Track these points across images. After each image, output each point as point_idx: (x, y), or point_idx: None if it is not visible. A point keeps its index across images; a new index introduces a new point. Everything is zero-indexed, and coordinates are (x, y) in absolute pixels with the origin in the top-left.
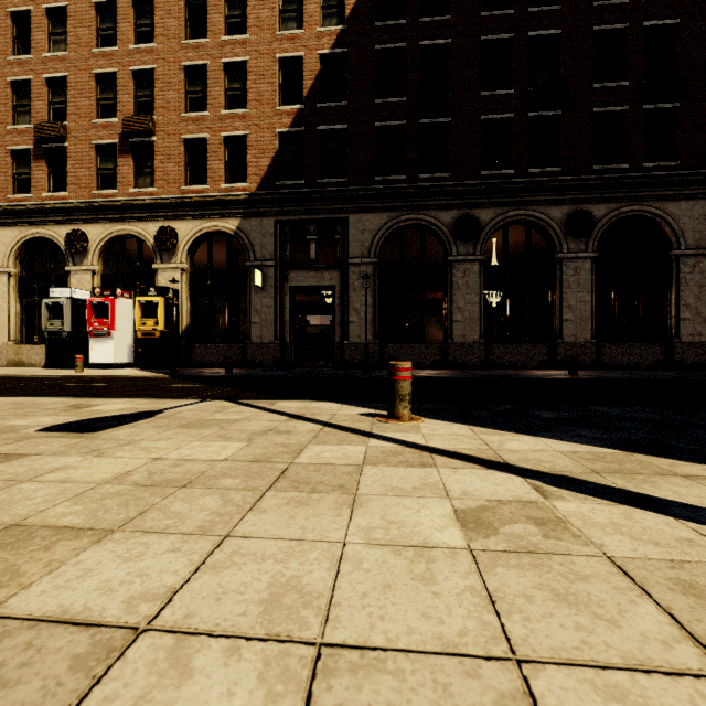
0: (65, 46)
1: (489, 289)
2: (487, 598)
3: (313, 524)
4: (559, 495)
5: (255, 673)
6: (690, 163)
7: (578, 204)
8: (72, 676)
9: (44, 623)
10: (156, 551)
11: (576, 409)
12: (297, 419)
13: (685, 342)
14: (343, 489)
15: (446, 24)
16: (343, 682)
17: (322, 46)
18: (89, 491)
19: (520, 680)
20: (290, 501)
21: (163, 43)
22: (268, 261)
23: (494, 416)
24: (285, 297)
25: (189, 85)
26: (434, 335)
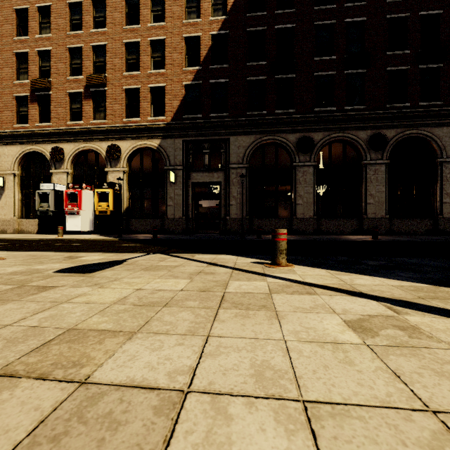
0: (50, 31)
1: (319, 184)
2: (393, 374)
3: (259, 329)
4: (406, 312)
5: (271, 418)
6: (449, 103)
7: (377, 129)
8: (158, 419)
9: (123, 387)
10: (169, 344)
11: (388, 260)
12: (213, 265)
13: (446, 217)
14: (266, 308)
15: (292, 15)
16: (329, 423)
17: (213, 29)
18: (107, 308)
19: (440, 423)
20: (237, 315)
21: (112, 28)
22: (178, 166)
23: (338, 263)
24: (189, 189)
25: (128, 54)
26: (280, 213)
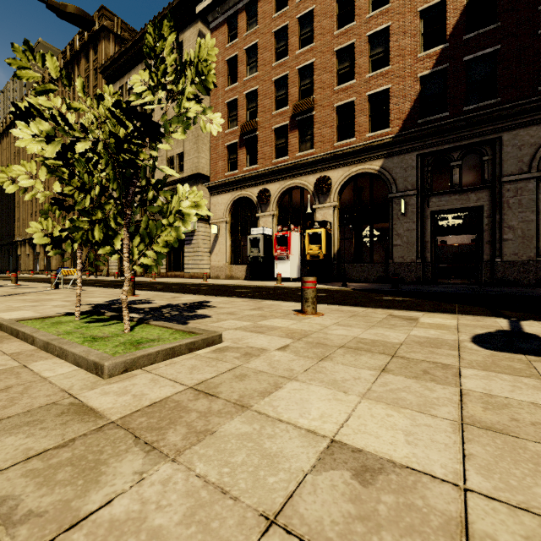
0: (255, 69)
1: None
2: None
3: None
4: None
5: None
6: None
7: None
8: None
9: None
10: None
11: None
12: None
13: None
14: None
15: None
16: None
17: None
18: None
19: None
20: None
21: (320, 40)
22: (410, 191)
23: None
24: (425, 221)
25: (338, 65)
26: None
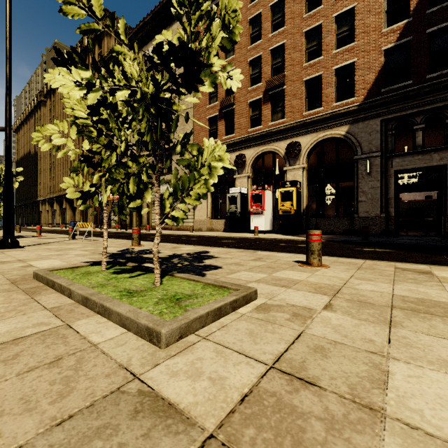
0: (233, 53)
1: None
2: None
3: None
4: None
5: None
6: None
7: None
8: None
9: None
10: None
11: None
12: None
13: None
14: None
15: None
16: None
17: None
18: None
19: None
20: None
21: (290, 23)
22: (374, 153)
23: None
24: (389, 179)
25: (307, 44)
26: None
